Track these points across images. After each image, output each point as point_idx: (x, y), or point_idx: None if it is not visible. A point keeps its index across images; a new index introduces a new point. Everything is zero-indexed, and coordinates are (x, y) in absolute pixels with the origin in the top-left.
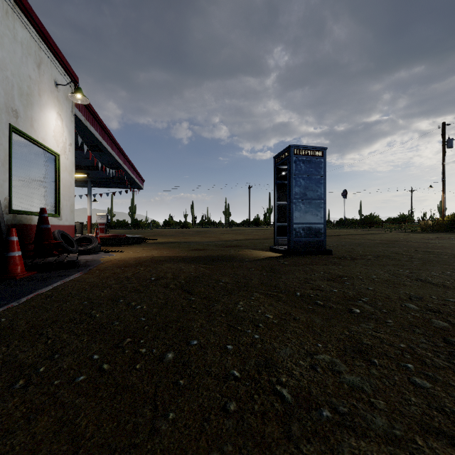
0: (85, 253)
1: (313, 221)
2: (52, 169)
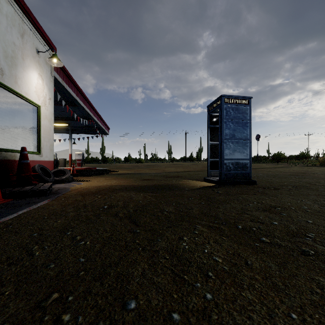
0: (60, 182)
1: (241, 157)
2: (34, 117)
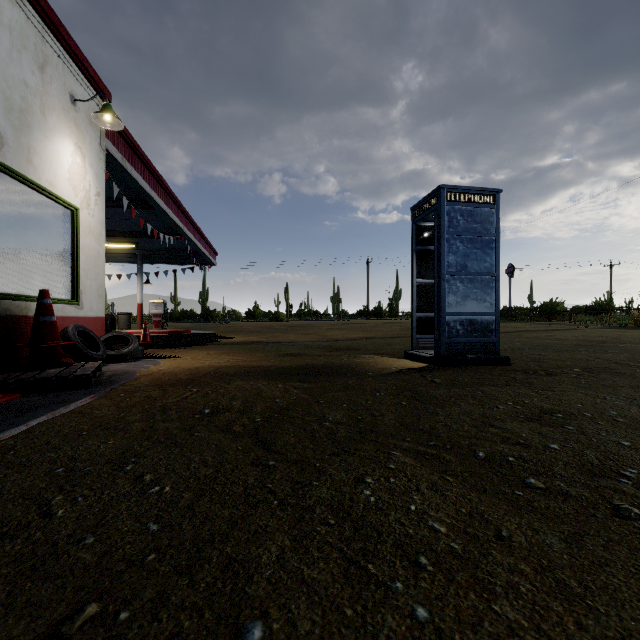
0: (118, 360)
1: (479, 310)
2: (66, 231)
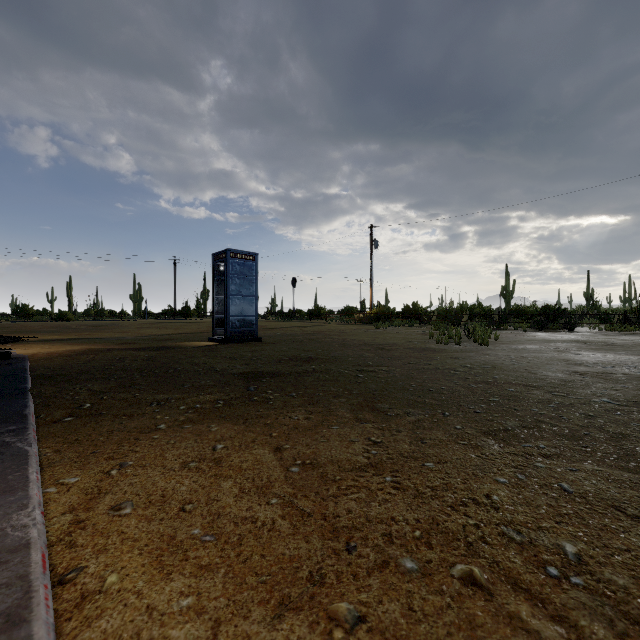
0: None
1: (247, 314)
2: None
